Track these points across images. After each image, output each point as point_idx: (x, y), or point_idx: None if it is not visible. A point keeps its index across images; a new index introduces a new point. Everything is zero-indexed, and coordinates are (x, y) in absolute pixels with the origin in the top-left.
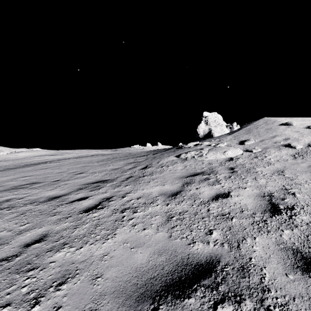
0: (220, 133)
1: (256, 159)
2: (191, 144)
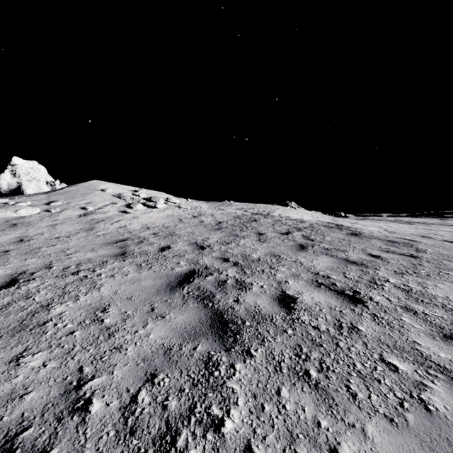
0: (37, 191)
1: (49, 217)
2: None
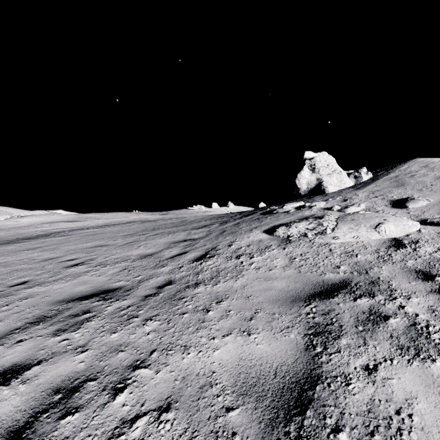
0: (338, 187)
1: None
2: (290, 206)
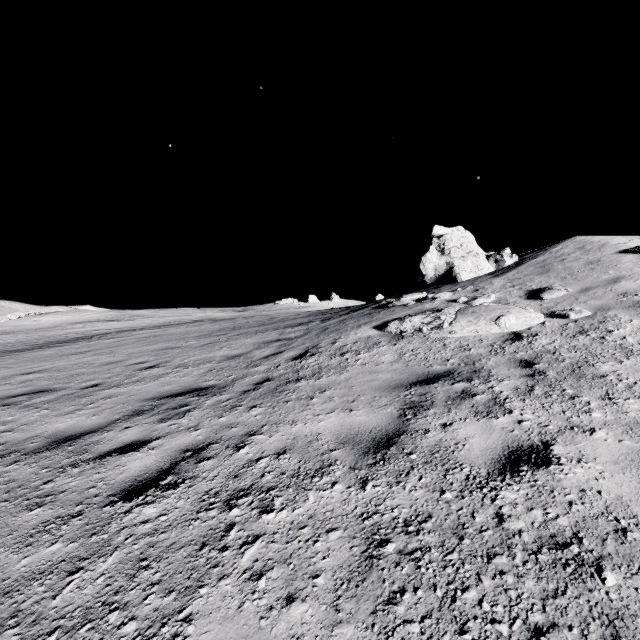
0: (474, 274)
1: (586, 337)
2: (410, 298)
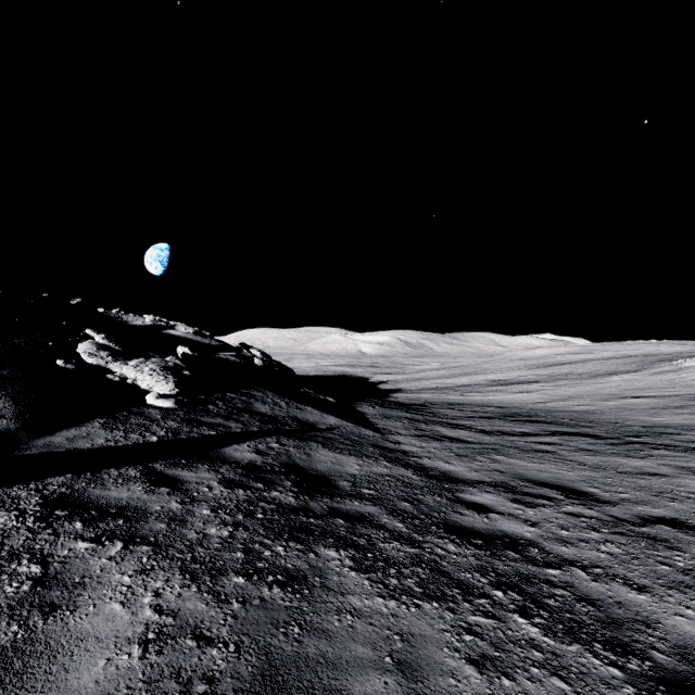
0: None
1: None
2: None
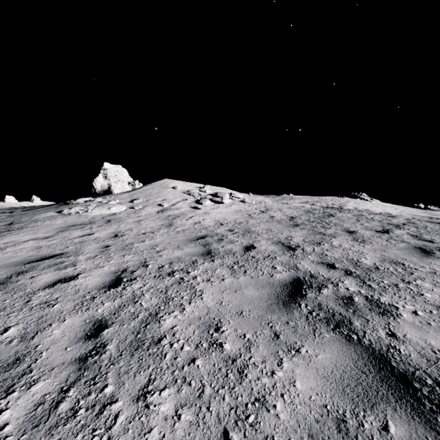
0: (121, 190)
1: (134, 214)
2: (82, 200)
